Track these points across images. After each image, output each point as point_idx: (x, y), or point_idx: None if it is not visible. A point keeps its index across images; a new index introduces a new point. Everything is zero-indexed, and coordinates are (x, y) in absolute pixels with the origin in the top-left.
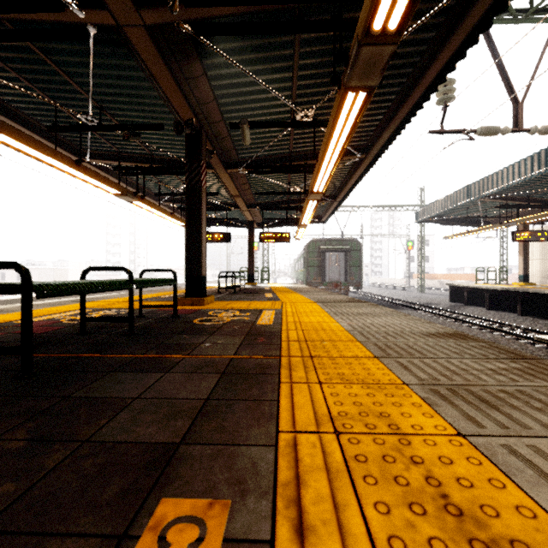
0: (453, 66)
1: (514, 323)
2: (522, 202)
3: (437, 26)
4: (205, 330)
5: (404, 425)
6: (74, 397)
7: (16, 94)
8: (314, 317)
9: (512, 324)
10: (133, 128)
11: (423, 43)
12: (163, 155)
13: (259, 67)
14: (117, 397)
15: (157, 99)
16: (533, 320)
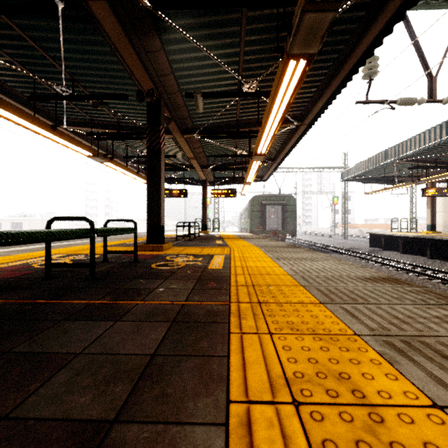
0: (380, 41)
1: (424, 265)
2: (431, 164)
3: (367, 6)
4: (160, 274)
5: (369, 392)
6: (14, 352)
7: (0, 68)
8: (259, 261)
9: (424, 266)
10: (101, 97)
11: (354, 21)
12: (129, 123)
13: (211, 42)
14: (59, 352)
15: (122, 72)
16: (440, 263)
